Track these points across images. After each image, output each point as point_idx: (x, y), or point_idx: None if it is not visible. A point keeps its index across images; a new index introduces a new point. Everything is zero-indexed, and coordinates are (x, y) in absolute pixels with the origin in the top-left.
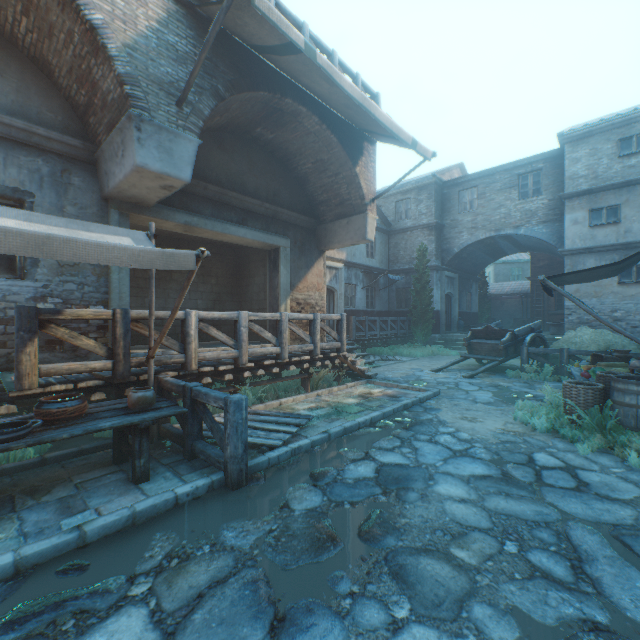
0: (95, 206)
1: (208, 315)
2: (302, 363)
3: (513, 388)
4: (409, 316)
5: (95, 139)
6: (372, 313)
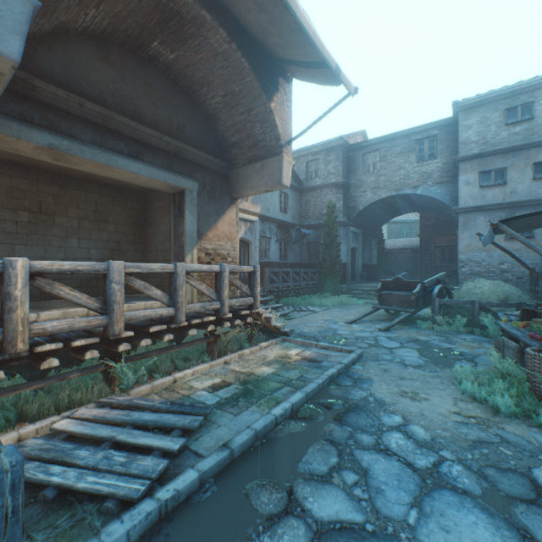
0: None
1: (51, 266)
2: (206, 325)
3: (434, 343)
4: (319, 268)
5: None
6: (285, 265)
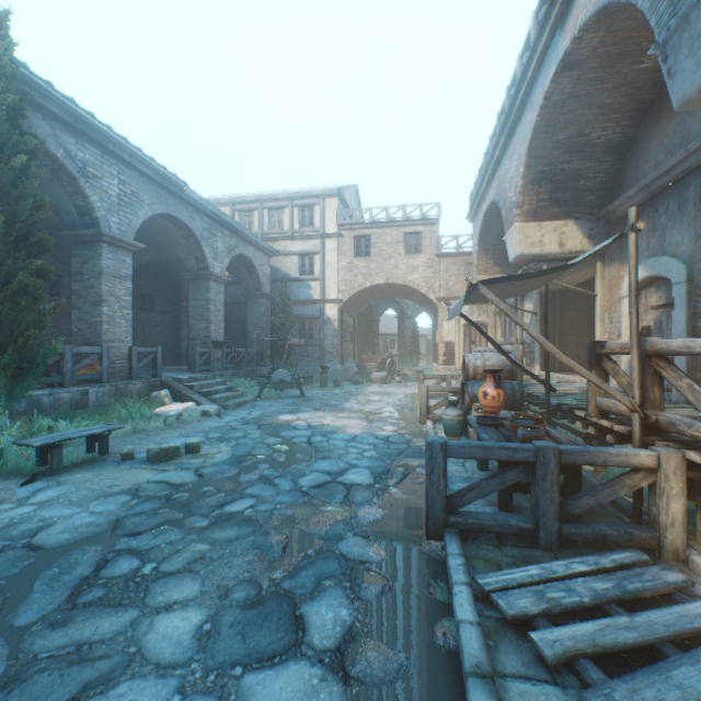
0: None
1: None
2: None
3: None
4: None
5: None
6: None
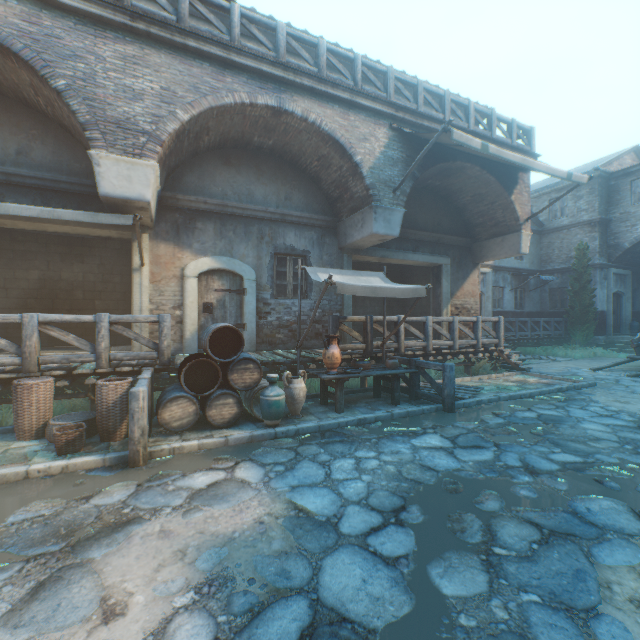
0: (335, 253)
1: (409, 319)
2: (467, 354)
3: None
4: (565, 317)
5: (337, 214)
6: (521, 314)
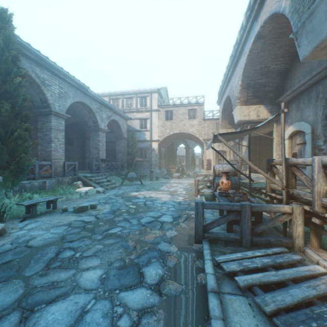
0: None
1: None
2: None
3: None
4: None
5: None
6: None
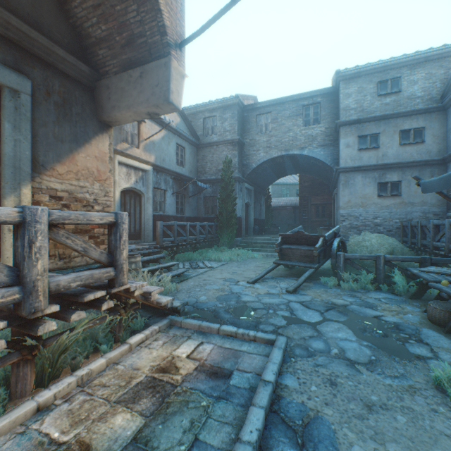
0: None
1: None
2: None
3: (355, 309)
4: (216, 222)
5: None
6: (182, 219)
